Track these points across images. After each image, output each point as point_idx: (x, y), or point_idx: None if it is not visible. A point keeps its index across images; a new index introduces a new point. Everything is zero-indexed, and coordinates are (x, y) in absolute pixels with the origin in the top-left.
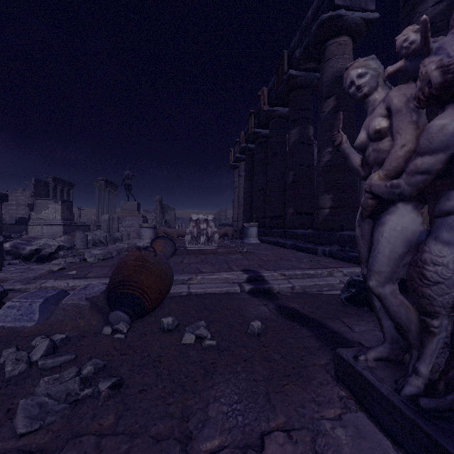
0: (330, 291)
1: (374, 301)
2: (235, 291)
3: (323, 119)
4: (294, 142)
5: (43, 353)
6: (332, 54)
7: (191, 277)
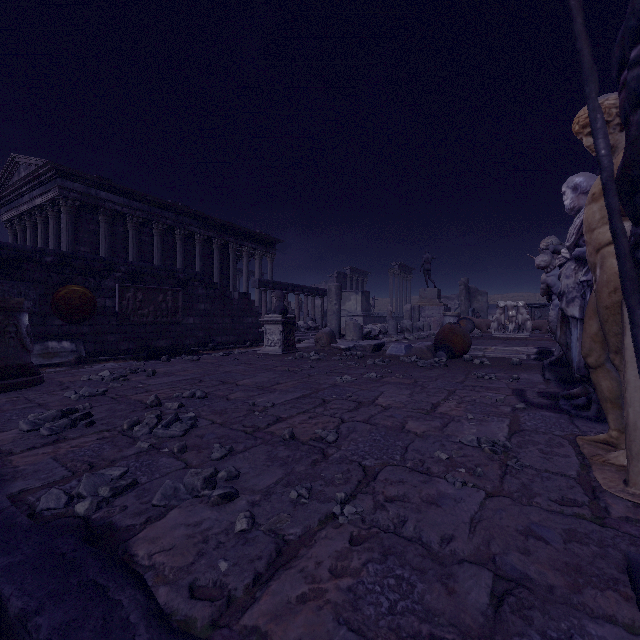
0: None
1: None
2: (521, 357)
3: None
4: None
5: (415, 358)
6: None
7: (486, 347)
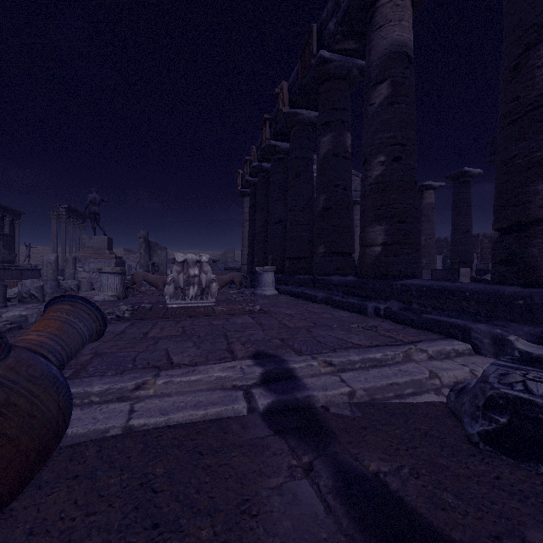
0: (418, 397)
1: None
2: (237, 412)
3: (372, 114)
4: (326, 153)
5: None
6: (385, 20)
7: (142, 380)
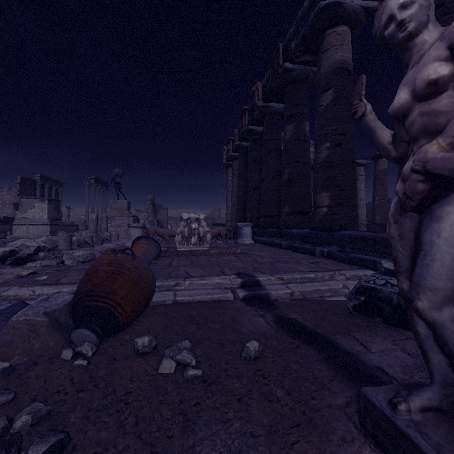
0: (333, 297)
1: (417, 327)
2: (228, 298)
3: (321, 113)
4: (290, 138)
5: None
6: (330, 45)
7: (178, 282)
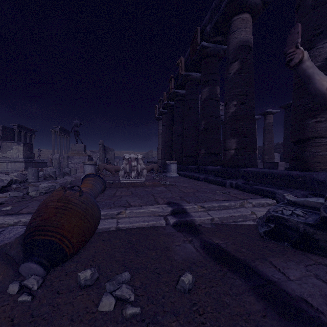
0: (244, 222)
1: None
2: (161, 224)
3: (230, 79)
4: (205, 98)
5: None
6: (236, 28)
7: (120, 211)
